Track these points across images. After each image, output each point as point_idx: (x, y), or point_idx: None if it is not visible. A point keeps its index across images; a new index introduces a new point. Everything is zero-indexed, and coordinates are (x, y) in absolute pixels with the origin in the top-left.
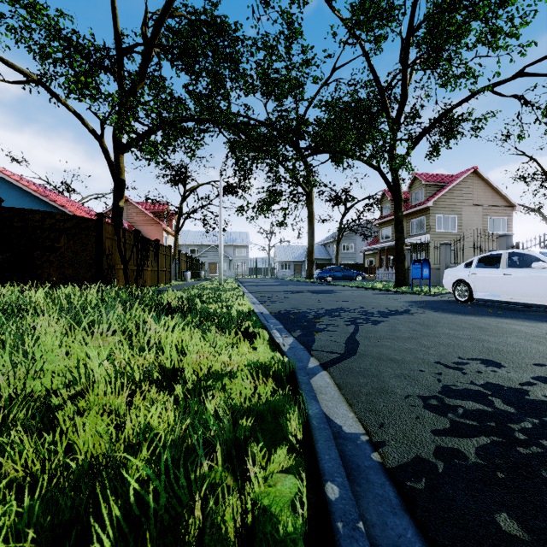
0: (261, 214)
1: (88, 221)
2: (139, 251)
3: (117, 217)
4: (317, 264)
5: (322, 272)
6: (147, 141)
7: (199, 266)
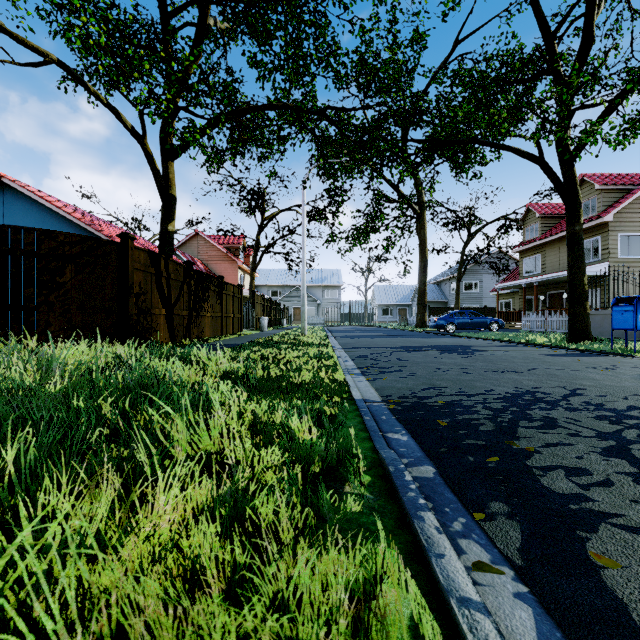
0: (356, 245)
1: (107, 245)
2: (192, 291)
3: (165, 245)
4: (429, 308)
5: (441, 318)
6: (192, 127)
7: (280, 311)
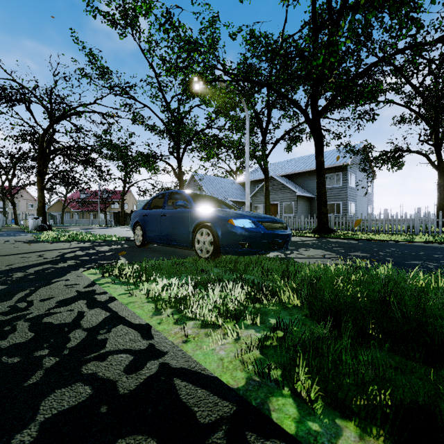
0: None
1: None
2: None
3: None
4: None
5: None
6: None
7: None
